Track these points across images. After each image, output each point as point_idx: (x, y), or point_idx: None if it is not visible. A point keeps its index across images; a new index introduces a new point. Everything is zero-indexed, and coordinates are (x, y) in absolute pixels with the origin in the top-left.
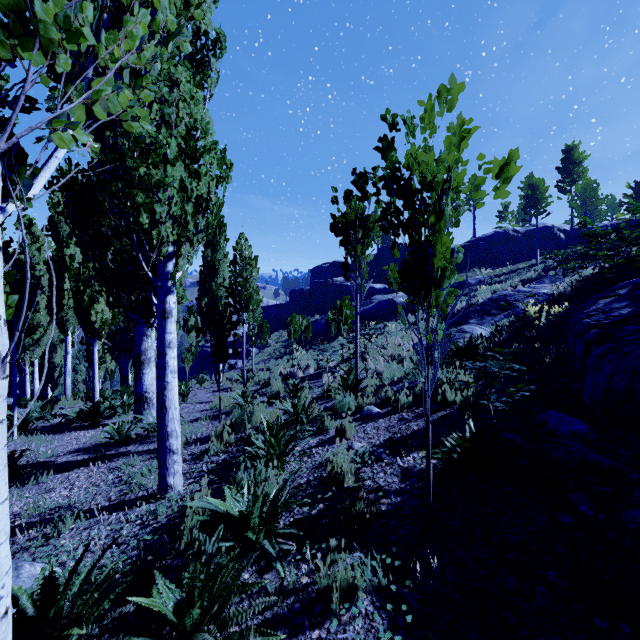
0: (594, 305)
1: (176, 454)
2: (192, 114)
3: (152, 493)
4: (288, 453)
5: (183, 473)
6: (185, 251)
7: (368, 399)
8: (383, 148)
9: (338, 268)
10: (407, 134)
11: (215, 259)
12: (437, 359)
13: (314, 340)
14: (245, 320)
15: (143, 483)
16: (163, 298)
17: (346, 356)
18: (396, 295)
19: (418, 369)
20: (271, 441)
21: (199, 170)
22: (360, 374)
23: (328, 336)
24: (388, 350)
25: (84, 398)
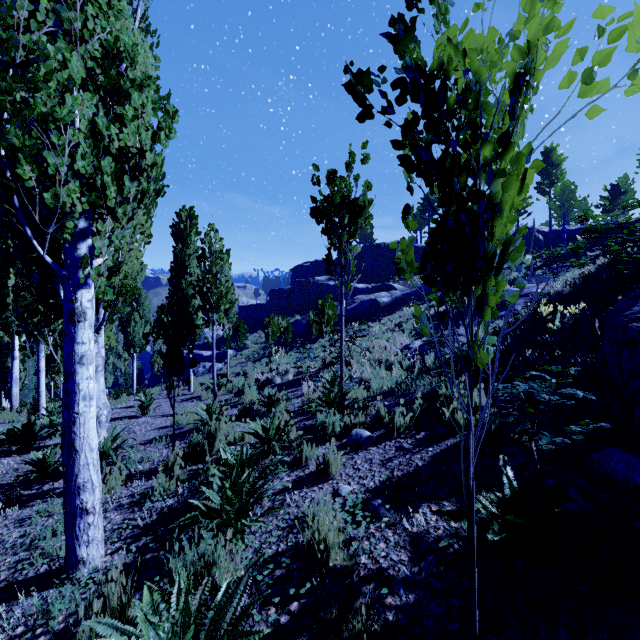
0: (636, 305)
1: (92, 514)
2: (111, 30)
3: (59, 567)
4: (252, 505)
5: (112, 530)
6: (104, 227)
7: (356, 418)
8: (398, 34)
9: (319, 267)
10: (436, 16)
11: (185, 254)
12: (432, 366)
13: (294, 341)
14: (215, 321)
15: (51, 550)
16: (71, 293)
17: (328, 360)
18: (379, 295)
19: (411, 378)
20: (227, 494)
21: (122, 111)
22: (345, 384)
23: (309, 337)
24: (374, 354)
25: (27, 411)
